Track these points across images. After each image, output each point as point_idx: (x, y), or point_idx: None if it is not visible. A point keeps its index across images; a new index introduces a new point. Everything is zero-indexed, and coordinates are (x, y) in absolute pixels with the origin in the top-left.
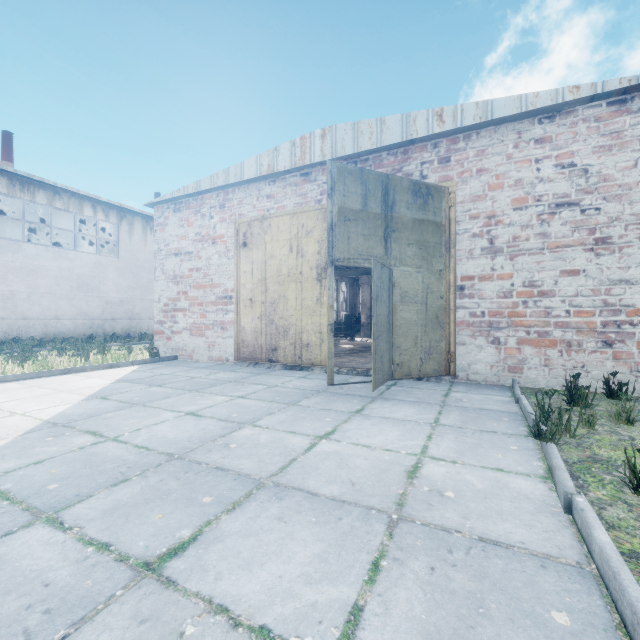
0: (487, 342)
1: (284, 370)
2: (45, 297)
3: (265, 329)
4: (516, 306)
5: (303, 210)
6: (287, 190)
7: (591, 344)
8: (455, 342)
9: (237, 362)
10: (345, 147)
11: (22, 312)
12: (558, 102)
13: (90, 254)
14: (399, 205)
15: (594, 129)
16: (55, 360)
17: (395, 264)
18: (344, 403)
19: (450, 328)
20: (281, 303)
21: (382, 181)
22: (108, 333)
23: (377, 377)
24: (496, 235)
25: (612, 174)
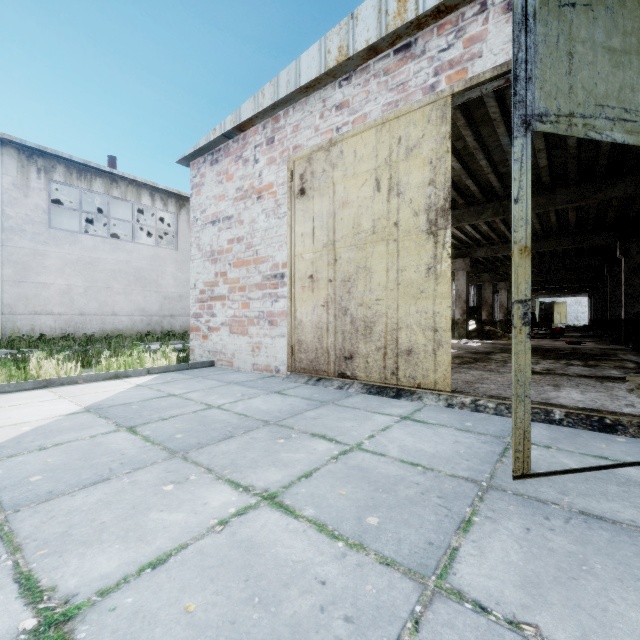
0: None
1: (366, 395)
2: (102, 292)
3: (333, 323)
4: None
5: (400, 112)
6: (370, 86)
7: None
8: None
9: (291, 375)
10: None
11: (79, 307)
12: None
13: (148, 246)
14: None
15: None
16: (43, 366)
17: None
18: None
19: None
20: (360, 279)
21: None
22: (166, 331)
23: None
24: None
25: None
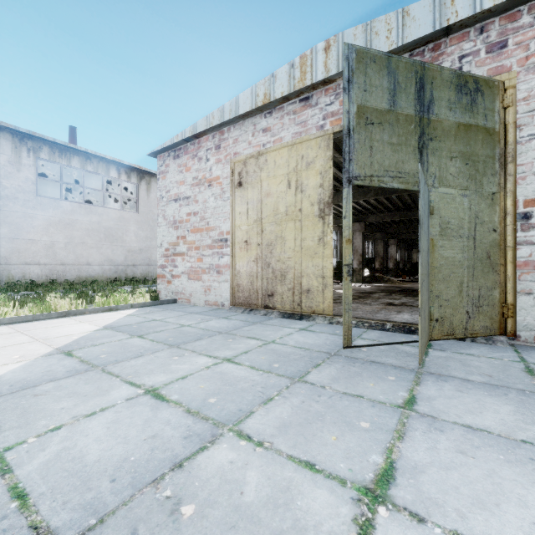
0: None
1: (281, 318)
2: (79, 246)
3: (261, 273)
4: None
5: (303, 139)
6: (284, 120)
7: None
8: (515, 290)
9: (232, 307)
10: None
11: (60, 259)
12: None
13: (115, 210)
14: (438, 104)
15: None
16: (58, 302)
17: (433, 184)
18: (375, 381)
19: (506, 271)
20: (278, 244)
21: (416, 71)
22: (130, 277)
23: (422, 342)
24: None
25: None
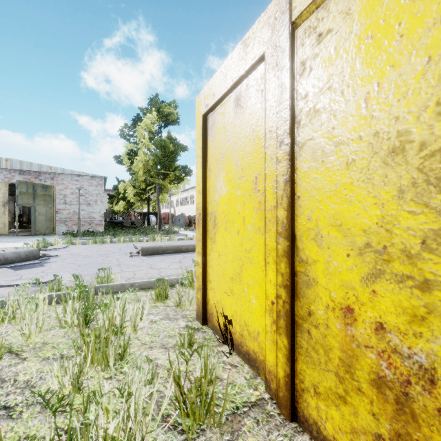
0: (64, 225)
1: None
2: None
3: None
4: (71, 216)
5: None
6: None
7: (87, 224)
8: (55, 225)
9: None
10: (17, 167)
11: None
12: (80, 174)
13: None
14: (38, 190)
15: (88, 181)
16: None
17: (37, 205)
18: (23, 238)
19: (54, 222)
20: None
21: (33, 184)
22: None
23: (32, 232)
24: (66, 200)
25: (91, 191)
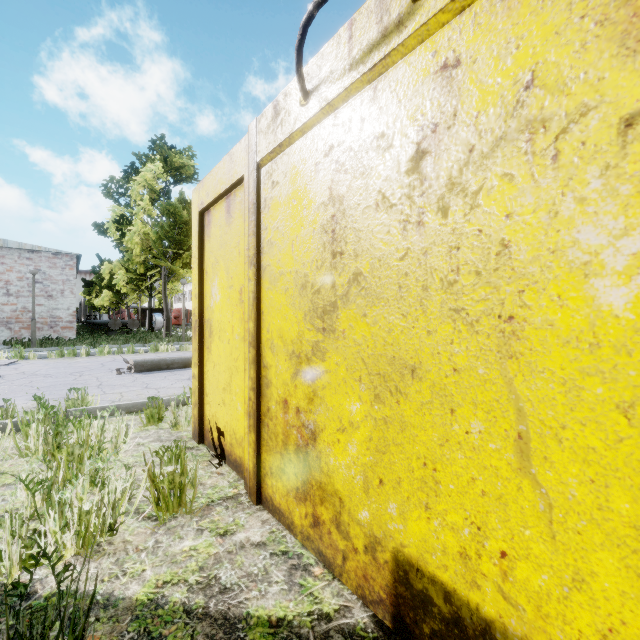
0: (6, 329)
1: None
2: None
3: None
4: (19, 315)
5: None
6: None
7: (47, 328)
8: None
9: None
10: None
11: None
12: (34, 249)
13: None
14: None
15: (48, 260)
16: None
17: None
18: None
19: None
20: None
21: None
22: None
23: None
24: (10, 289)
25: (54, 276)
